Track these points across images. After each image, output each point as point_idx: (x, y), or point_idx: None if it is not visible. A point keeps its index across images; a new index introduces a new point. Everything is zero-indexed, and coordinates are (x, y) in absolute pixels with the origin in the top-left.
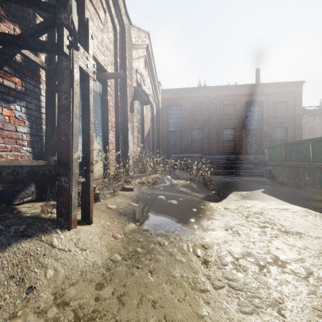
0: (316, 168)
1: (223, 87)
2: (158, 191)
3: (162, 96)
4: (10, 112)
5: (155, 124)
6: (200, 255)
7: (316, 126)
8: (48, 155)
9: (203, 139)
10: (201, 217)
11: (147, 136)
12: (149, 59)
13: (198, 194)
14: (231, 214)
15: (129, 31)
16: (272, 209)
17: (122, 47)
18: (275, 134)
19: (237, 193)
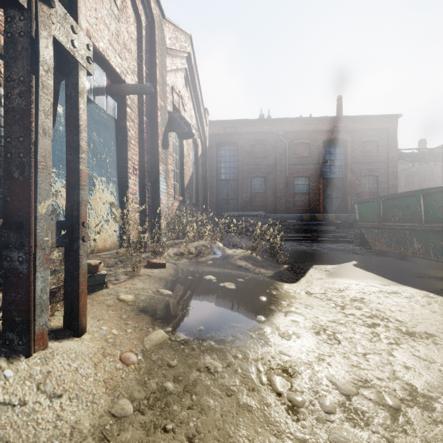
0: (430, 231)
1: (294, 120)
2: (205, 268)
3: (210, 131)
4: None
5: (200, 168)
6: (282, 392)
7: (413, 175)
8: None
9: (266, 191)
10: (274, 310)
11: (188, 185)
12: (191, 74)
13: (264, 270)
14: (317, 302)
15: (161, 28)
16: (376, 292)
17: (150, 49)
18: (363, 185)
19: (319, 268)
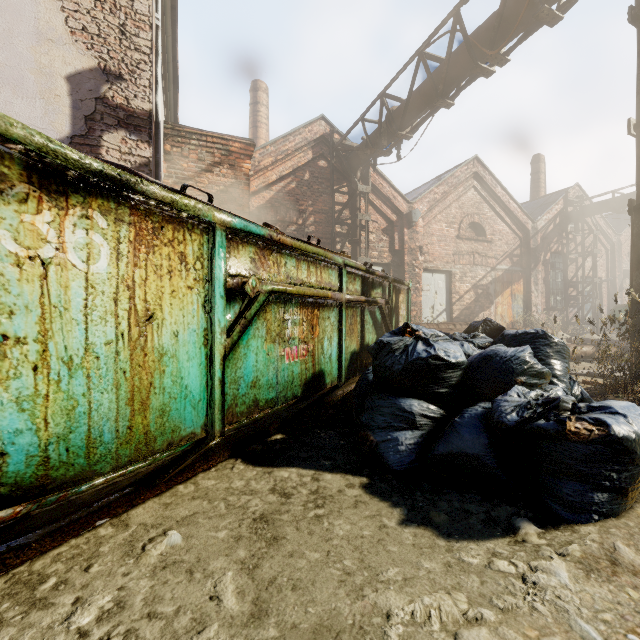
0: None
1: None
2: None
3: None
4: (575, 311)
5: None
6: None
7: None
8: (582, 320)
9: None
10: None
11: None
12: None
13: None
14: None
15: (618, 241)
16: None
17: (612, 255)
18: None
19: None
